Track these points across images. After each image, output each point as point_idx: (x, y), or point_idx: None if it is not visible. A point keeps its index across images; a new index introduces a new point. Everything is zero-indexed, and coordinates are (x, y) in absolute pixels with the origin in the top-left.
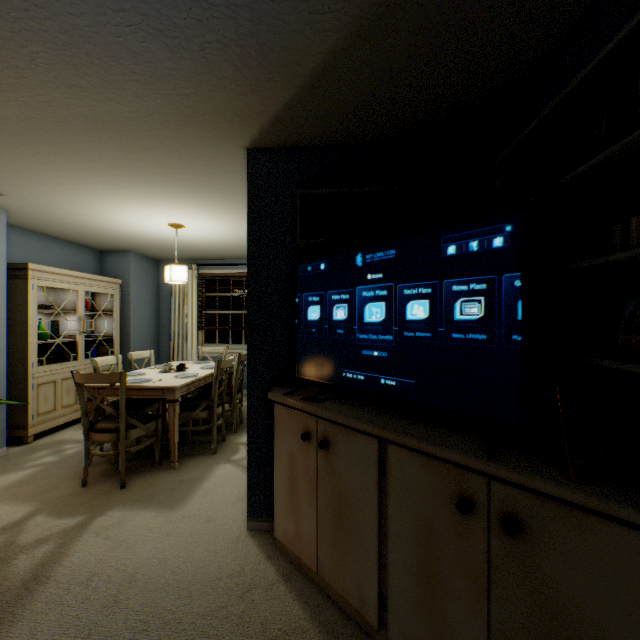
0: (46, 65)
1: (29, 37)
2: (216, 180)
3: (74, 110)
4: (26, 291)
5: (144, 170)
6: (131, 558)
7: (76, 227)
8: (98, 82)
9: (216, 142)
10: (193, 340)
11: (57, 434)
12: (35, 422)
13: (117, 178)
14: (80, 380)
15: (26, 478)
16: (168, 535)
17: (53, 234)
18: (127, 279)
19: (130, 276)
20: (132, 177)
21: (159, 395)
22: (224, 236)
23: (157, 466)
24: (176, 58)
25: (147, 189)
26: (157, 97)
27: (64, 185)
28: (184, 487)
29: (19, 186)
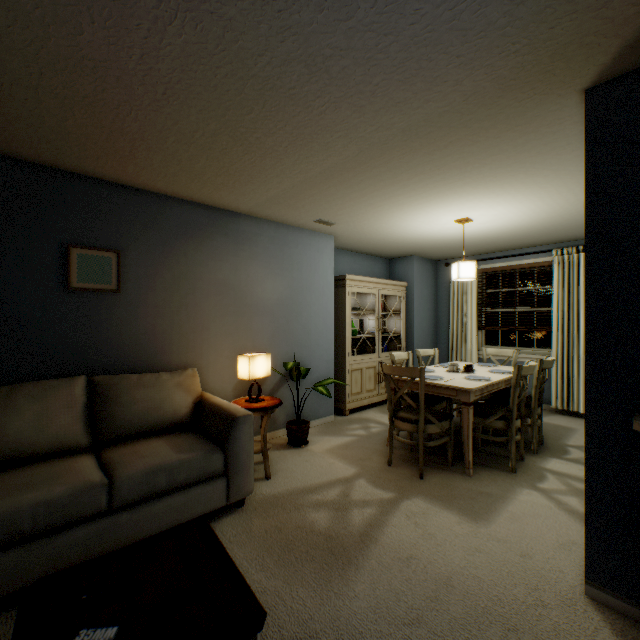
0: (381, 93)
1: (374, 72)
2: (524, 152)
3: (394, 128)
4: (344, 296)
5: (443, 167)
6: (442, 557)
7: (375, 240)
8: (420, 87)
9: (538, 100)
10: (472, 340)
11: (362, 412)
12: (349, 399)
13: (416, 184)
14: (386, 371)
15: (348, 443)
16: (476, 550)
17: (358, 250)
18: (410, 282)
19: (412, 279)
20: (430, 179)
21: (451, 395)
22: (515, 222)
23: (449, 466)
24: (513, 7)
25: (442, 188)
26: (477, 74)
27: (374, 204)
28: (483, 500)
29: (344, 214)
